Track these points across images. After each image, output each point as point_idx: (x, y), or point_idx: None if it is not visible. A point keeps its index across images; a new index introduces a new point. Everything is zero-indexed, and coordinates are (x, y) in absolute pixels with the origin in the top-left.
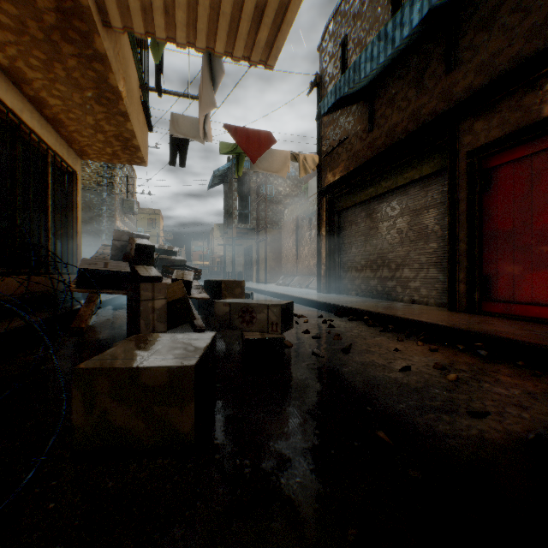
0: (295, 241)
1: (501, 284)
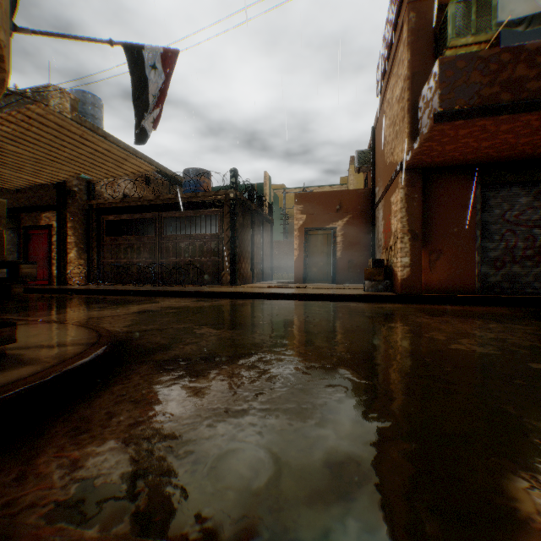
0: None
1: None
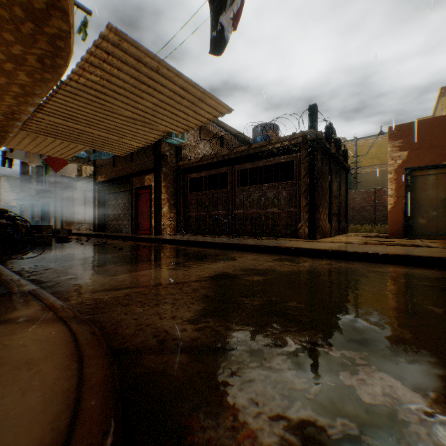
0: (84, 203)
1: (141, 225)
